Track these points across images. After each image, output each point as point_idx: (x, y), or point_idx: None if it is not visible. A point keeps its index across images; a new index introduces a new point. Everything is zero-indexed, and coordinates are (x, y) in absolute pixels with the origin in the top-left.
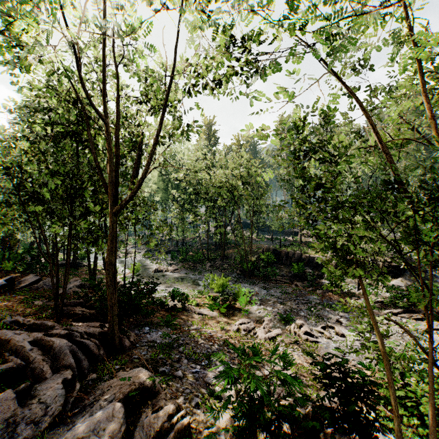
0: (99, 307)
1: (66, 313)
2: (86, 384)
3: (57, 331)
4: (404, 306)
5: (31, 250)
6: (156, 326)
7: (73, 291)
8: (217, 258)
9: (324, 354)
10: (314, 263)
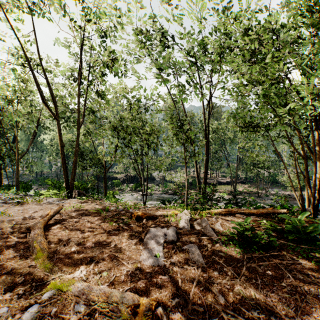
0: None
1: None
2: None
3: None
4: (134, 189)
5: None
6: None
7: None
8: None
9: None
10: (115, 179)
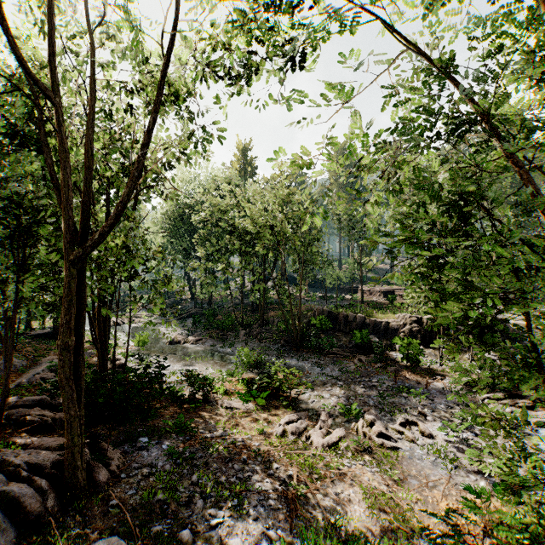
0: None
1: (15, 419)
2: None
3: None
4: (505, 389)
5: None
6: (159, 435)
7: (42, 377)
8: (255, 324)
9: (441, 515)
10: (381, 329)
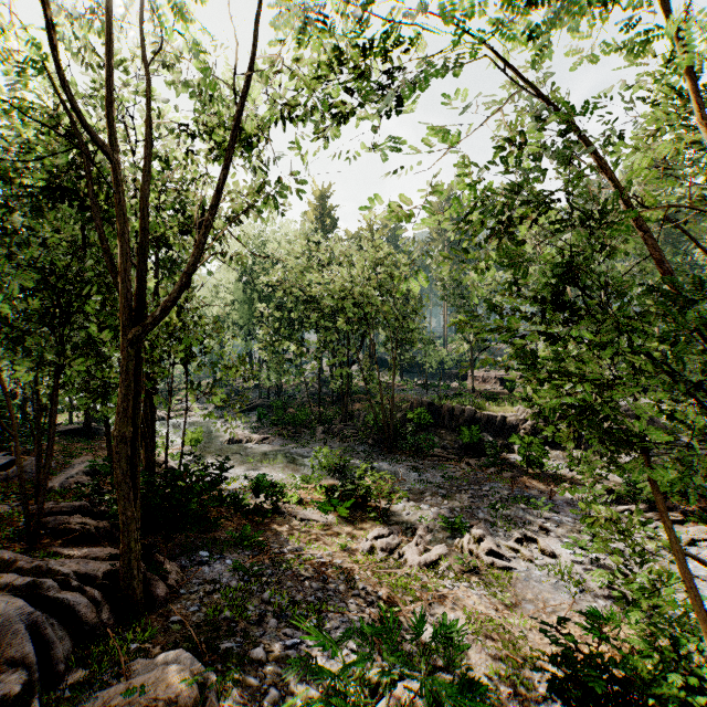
0: (116, 515)
1: (52, 527)
2: (60, 696)
3: (10, 578)
4: (649, 499)
5: (2, 407)
6: (222, 549)
7: (76, 482)
8: (336, 419)
9: (545, 623)
10: (496, 425)
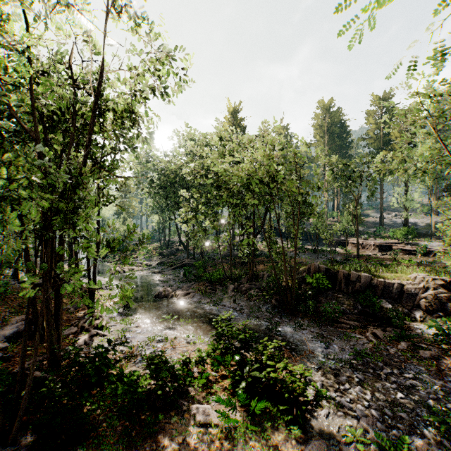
0: None
1: None
2: None
3: None
4: None
5: None
6: None
7: None
8: (244, 278)
9: None
10: (393, 292)
